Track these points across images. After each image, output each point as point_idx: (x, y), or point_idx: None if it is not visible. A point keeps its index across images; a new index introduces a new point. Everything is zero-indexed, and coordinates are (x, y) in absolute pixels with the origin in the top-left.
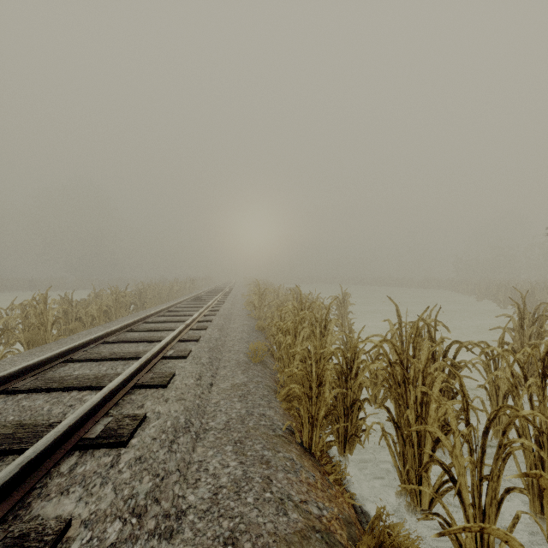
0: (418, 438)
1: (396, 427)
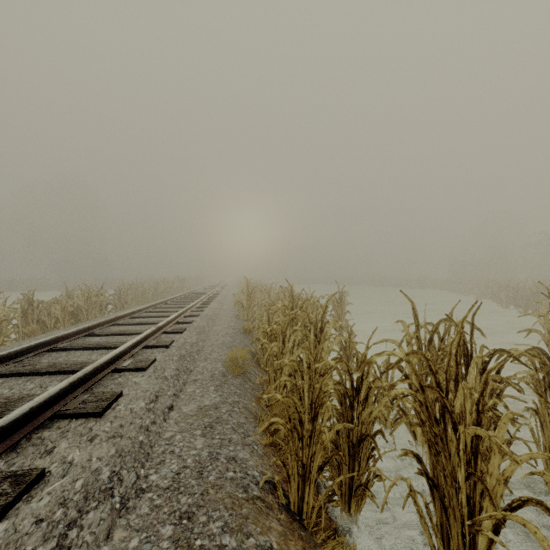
0: (469, 508)
1: (430, 485)
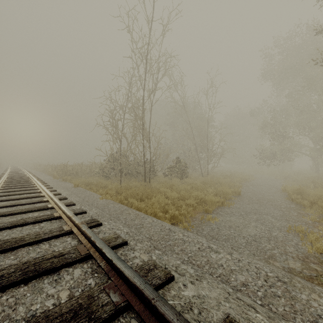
0: None
1: None
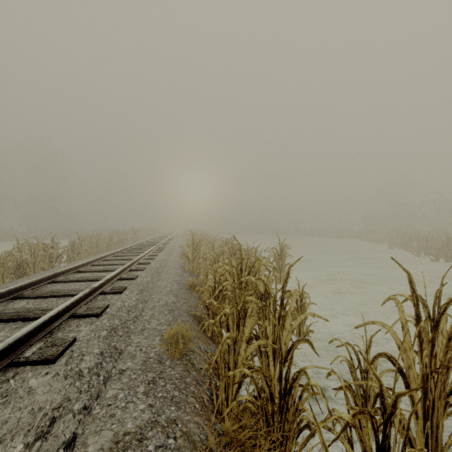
0: None
1: None
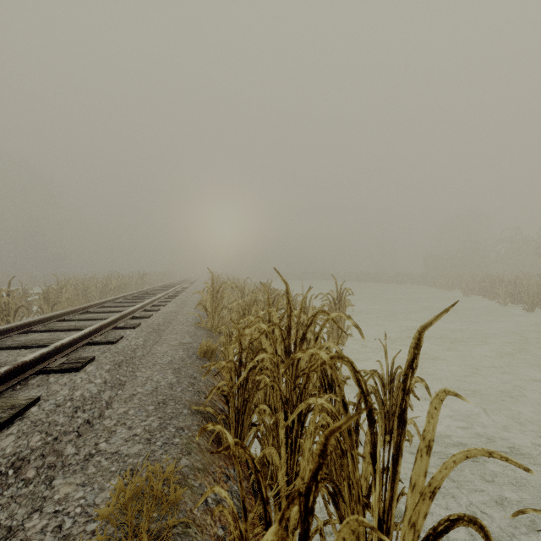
0: None
1: None
